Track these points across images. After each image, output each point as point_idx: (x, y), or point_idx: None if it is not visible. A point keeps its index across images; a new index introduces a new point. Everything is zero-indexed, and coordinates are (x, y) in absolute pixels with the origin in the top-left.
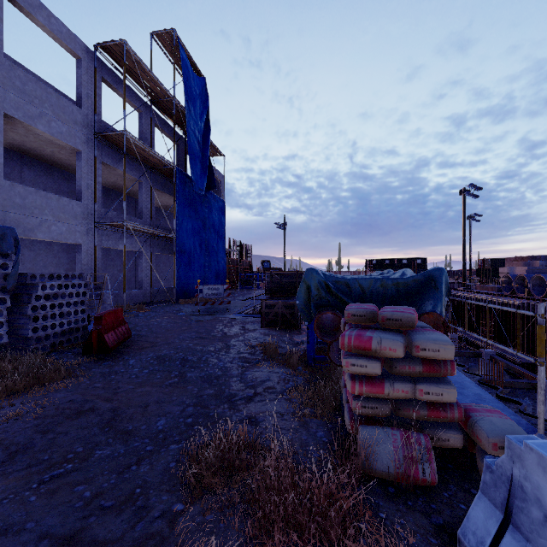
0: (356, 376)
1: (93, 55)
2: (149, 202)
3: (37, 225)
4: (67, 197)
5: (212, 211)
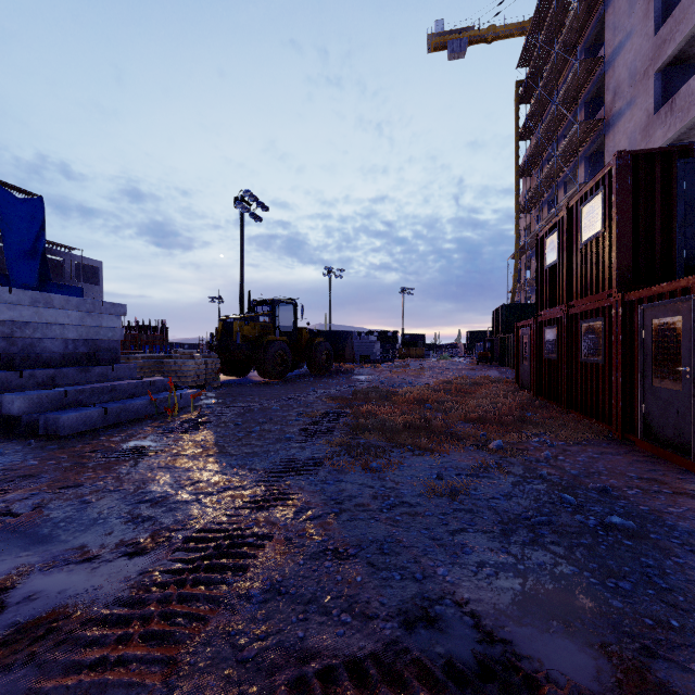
0: None
1: None
2: None
3: None
4: None
5: None
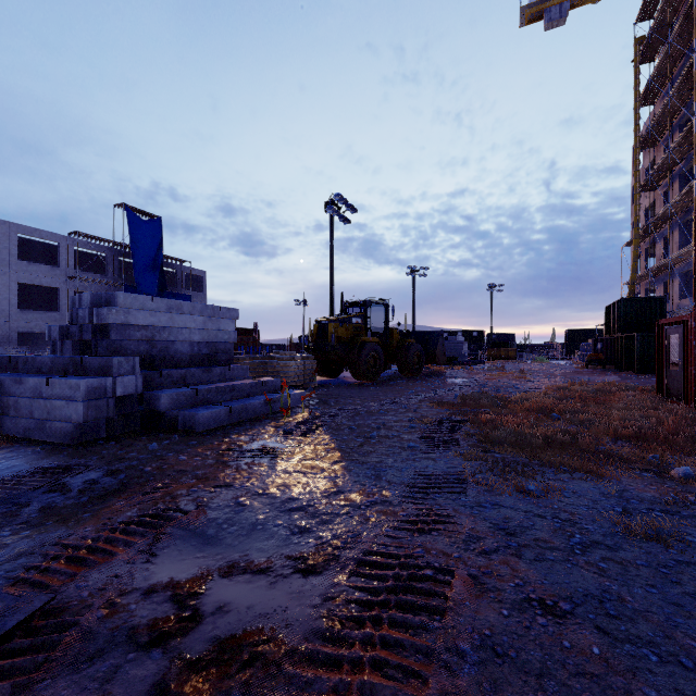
0: None
1: (68, 238)
2: None
3: (34, 326)
4: None
5: None
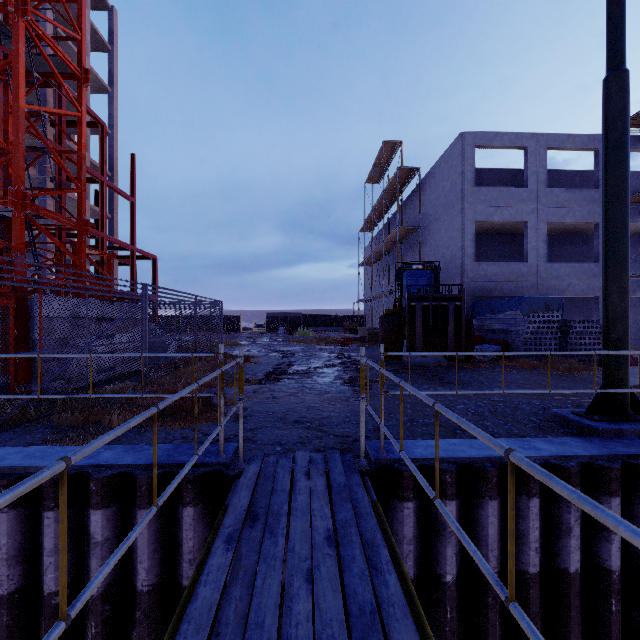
0: None
1: None
2: None
3: (565, 287)
4: (585, 256)
5: None
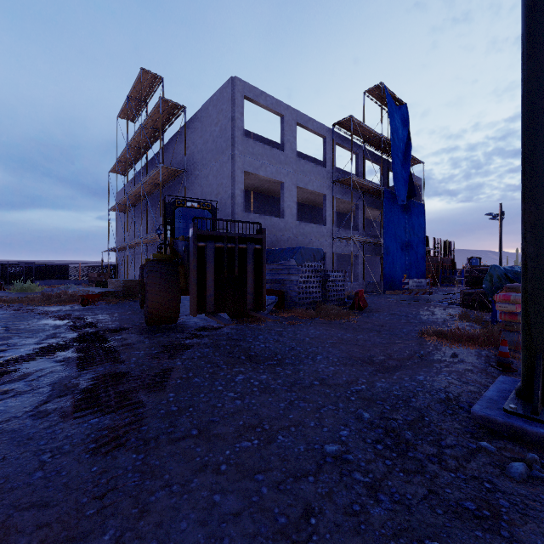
0: (503, 312)
1: (331, 131)
2: (362, 218)
3: (308, 243)
4: (310, 222)
5: (412, 216)
